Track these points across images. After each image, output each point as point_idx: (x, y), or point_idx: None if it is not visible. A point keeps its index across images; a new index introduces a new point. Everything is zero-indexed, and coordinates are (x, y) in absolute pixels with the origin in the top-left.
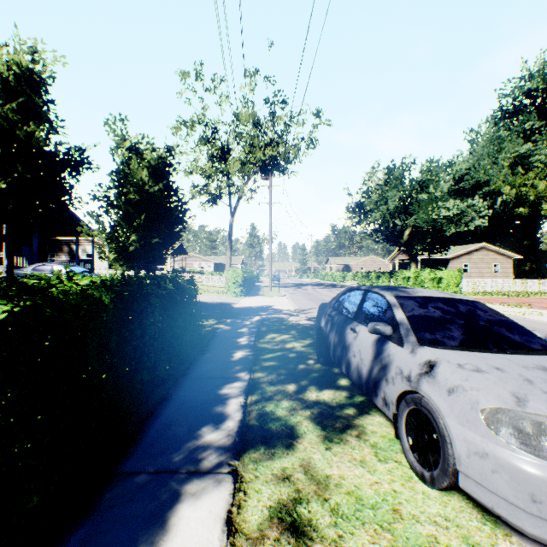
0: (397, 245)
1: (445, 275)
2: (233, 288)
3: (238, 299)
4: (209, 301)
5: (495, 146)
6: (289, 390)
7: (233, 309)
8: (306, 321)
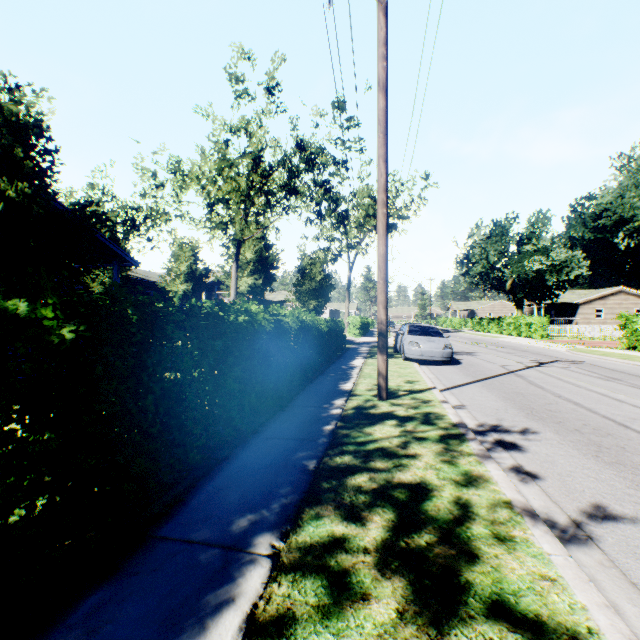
0: (505, 293)
1: (533, 321)
2: (353, 330)
3: (357, 338)
4: None
5: None
6: None
7: (355, 342)
8: None
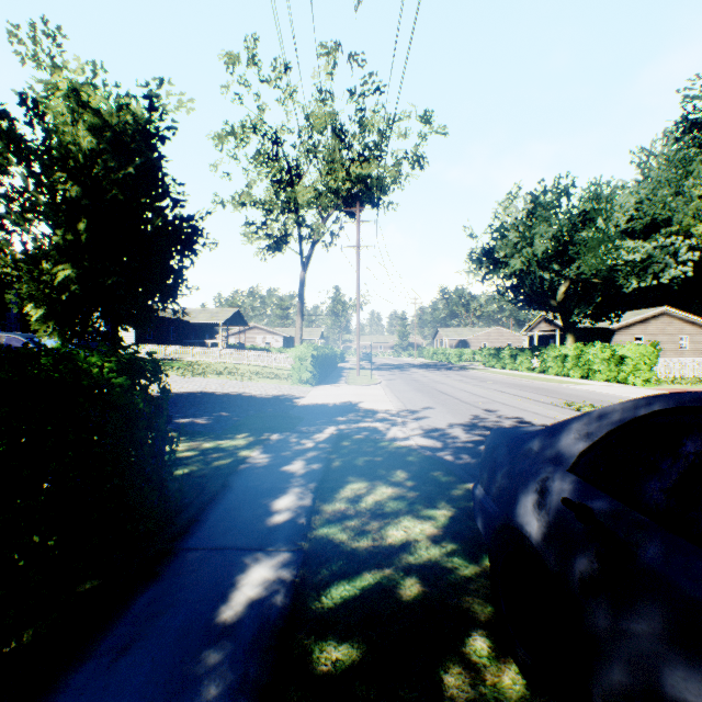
0: (545, 309)
1: (631, 353)
2: (300, 372)
3: (306, 389)
4: (260, 393)
5: (678, 170)
6: None
7: (293, 410)
8: (422, 440)
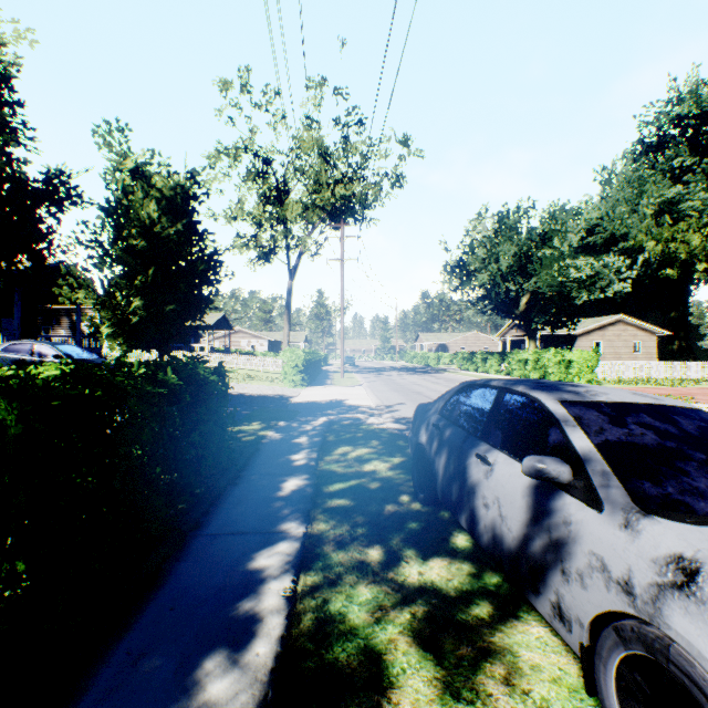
0: (511, 317)
1: (577, 357)
2: (291, 375)
3: (297, 390)
4: (258, 393)
5: (634, 189)
6: (371, 559)
7: (290, 406)
8: (392, 425)
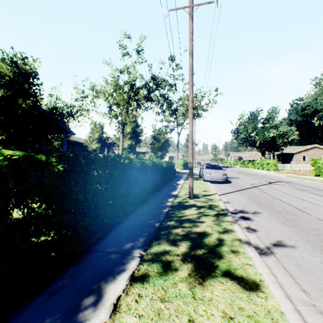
0: (256, 148)
1: (270, 162)
2: (180, 166)
3: (181, 170)
4: None
5: None
6: None
7: (181, 172)
8: None
